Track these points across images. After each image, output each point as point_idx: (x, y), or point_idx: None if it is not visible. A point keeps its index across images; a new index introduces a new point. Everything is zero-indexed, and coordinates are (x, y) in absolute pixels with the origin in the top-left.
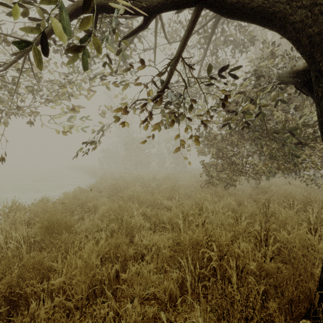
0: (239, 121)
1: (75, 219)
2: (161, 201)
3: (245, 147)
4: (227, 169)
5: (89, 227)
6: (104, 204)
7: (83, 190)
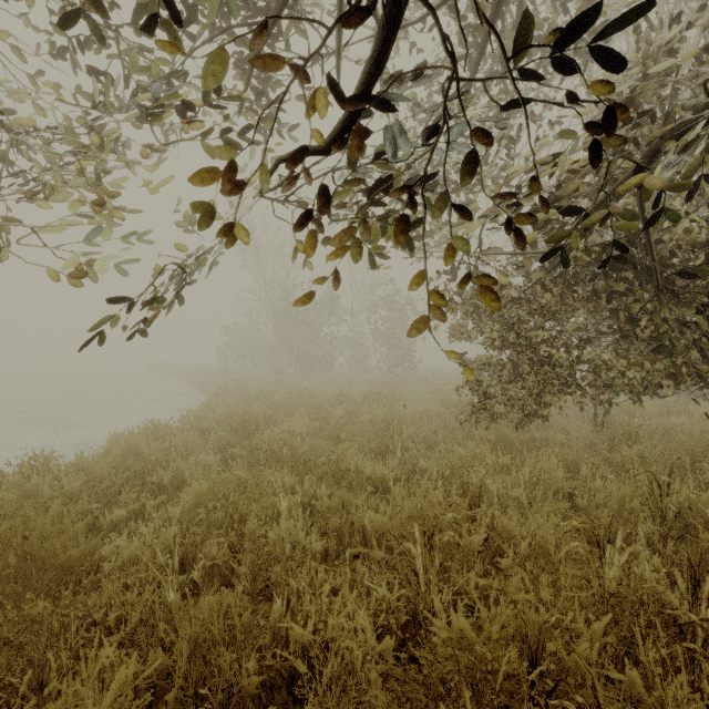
0: (569, 248)
1: (119, 518)
2: (357, 463)
3: (577, 320)
4: (531, 378)
5: (143, 553)
6: (209, 467)
7: (161, 428)
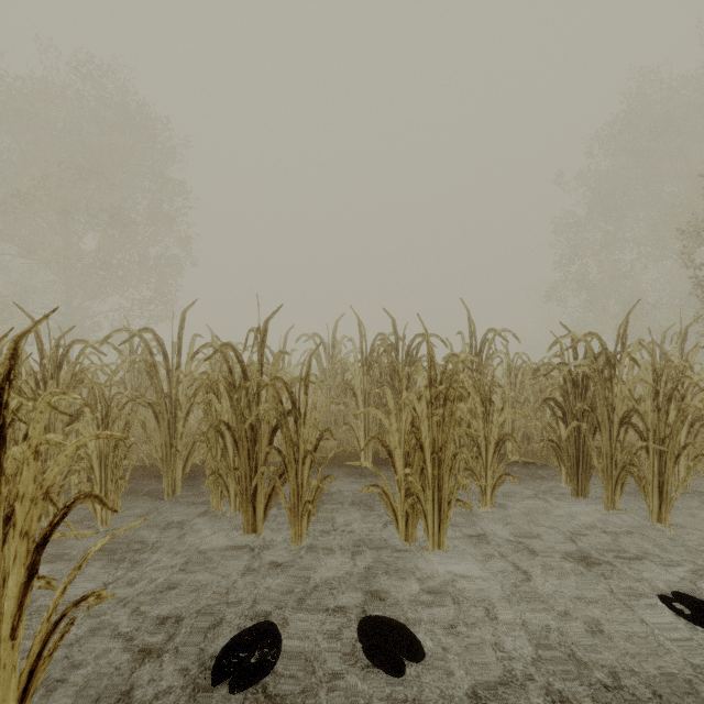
0: None
1: None
2: None
3: None
4: None
5: None
6: None
7: None
